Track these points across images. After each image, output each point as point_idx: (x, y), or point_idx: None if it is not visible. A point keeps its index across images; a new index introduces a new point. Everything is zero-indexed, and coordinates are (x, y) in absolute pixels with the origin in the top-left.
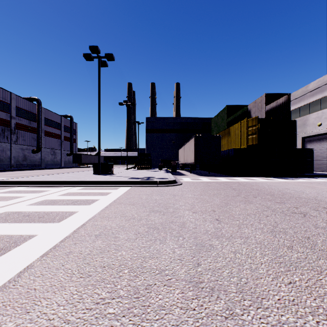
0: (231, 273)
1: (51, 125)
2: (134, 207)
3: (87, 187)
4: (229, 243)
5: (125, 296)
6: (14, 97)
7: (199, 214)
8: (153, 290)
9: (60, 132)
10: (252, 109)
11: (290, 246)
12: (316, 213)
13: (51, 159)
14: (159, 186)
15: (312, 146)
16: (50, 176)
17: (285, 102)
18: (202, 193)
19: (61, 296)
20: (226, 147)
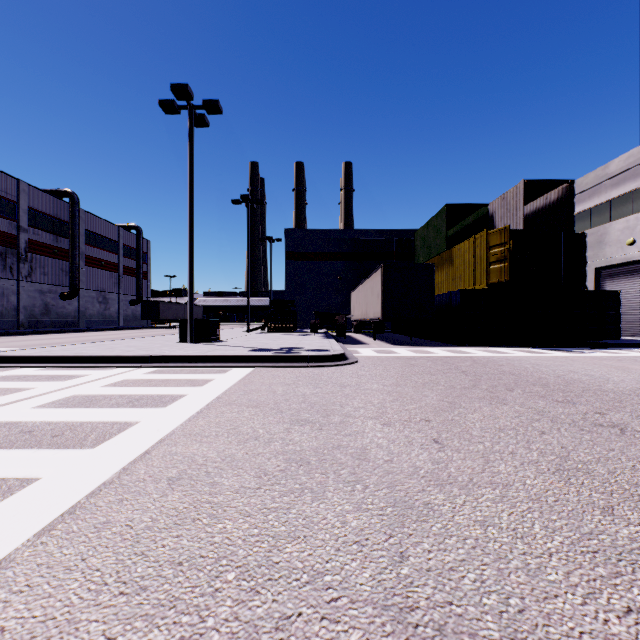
0: (481, 582)
1: (98, 245)
2: (259, 411)
3: (164, 369)
4: (468, 501)
5: None
6: (24, 190)
7: (395, 429)
8: (294, 634)
9: (116, 258)
10: (497, 212)
11: (607, 507)
12: None
13: (99, 312)
14: (311, 366)
15: (616, 286)
16: (93, 345)
17: (564, 197)
18: (399, 381)
19: None
20: (444, 287)
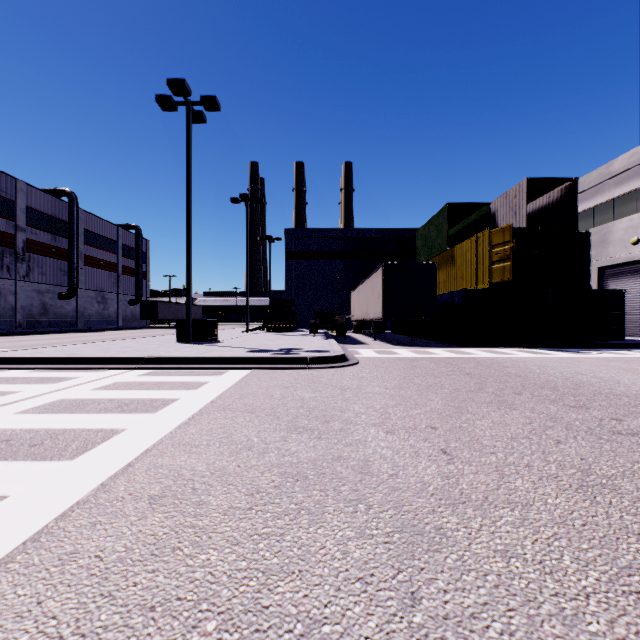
0: (510, 635)
1: (97, 245)
2: (254, 417)
3: (158, 371)
4: (484, 524)
5: None
6: (22, 189)
7: (400, 437)
8: None
9: (115, 257)
10: (500, 211)
11: None
12: None
13: (98, 312)
14: (310, 367)
15: (619, 286)
16: (88, 345)
17: (568, 196)
18: (401, 384)
19: None
20: (446, 287)
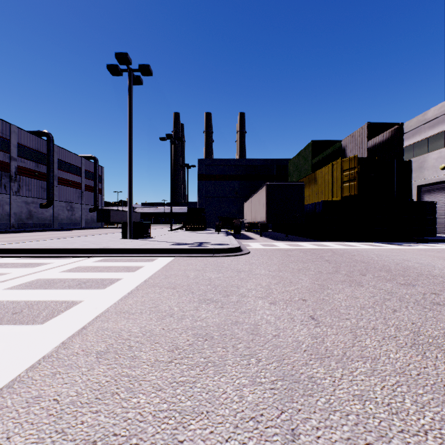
0: None
1: (67, 170)
2: (175, 292)
3: (108, 258)
4: (344, 374)
5: None
6: (14, 131)
7: (280, 307)
8: None
9: (79, 179)
10: (348, 146)
11: None
12: None
13: (68, 217)
14: (215, 256)
15: (432, 199)
16: (60, 240)
17: (396, 135)
18: (280, 267)
19: None
20: (310, 199)
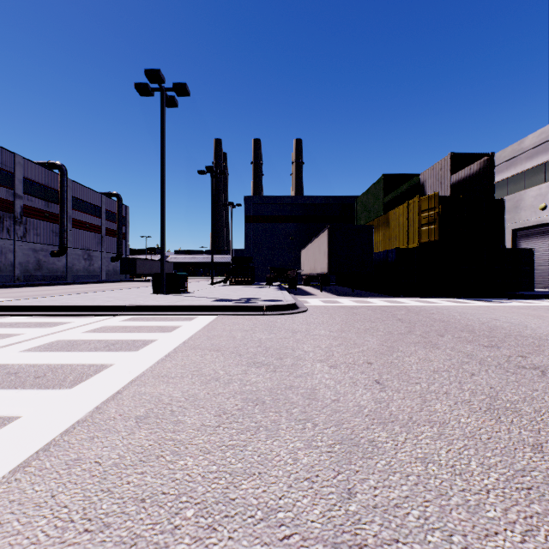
0: (425, 519)
1: (84, 210)
2: (220, 355)
3: (138, 317)
4: (408, 438)
5: None
6: (20, 162)
7: (341, 371)
8: None
9: (99, 221)
10: (428, 181)
11: (537, 445)
12: None
13: (85, 267)
14: (266, 314)
15: (530, 245)
16: (78, 296)
17: (485, 168)
18: (343, 327)
19: None
20: (382, 246)
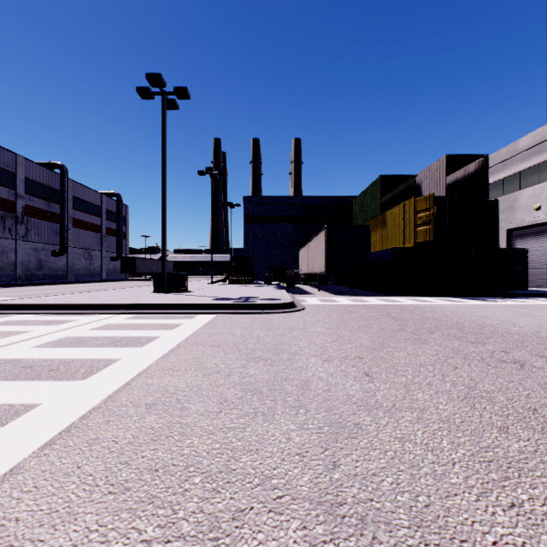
0: (397, 484)
1: (84, 210)
2: (220, 350)
3: (141, 315)
4: (390, 422)
5: (192, 536)
6: (21, 162)
7: (334, 365)
8: (247, 523)
9: (99, 220)
10: (424, 182)
11: (503, 427)
12: (541, 362)
13: (85, 267)
14: (265, 312)
15: (525, 245)
16: (80, 294)
17: (480, 170)
18: (338, 325)
19: (66, 535)
20: (378, 246)
